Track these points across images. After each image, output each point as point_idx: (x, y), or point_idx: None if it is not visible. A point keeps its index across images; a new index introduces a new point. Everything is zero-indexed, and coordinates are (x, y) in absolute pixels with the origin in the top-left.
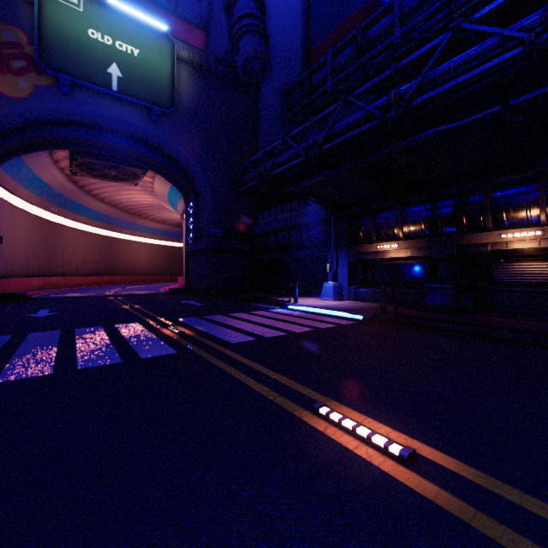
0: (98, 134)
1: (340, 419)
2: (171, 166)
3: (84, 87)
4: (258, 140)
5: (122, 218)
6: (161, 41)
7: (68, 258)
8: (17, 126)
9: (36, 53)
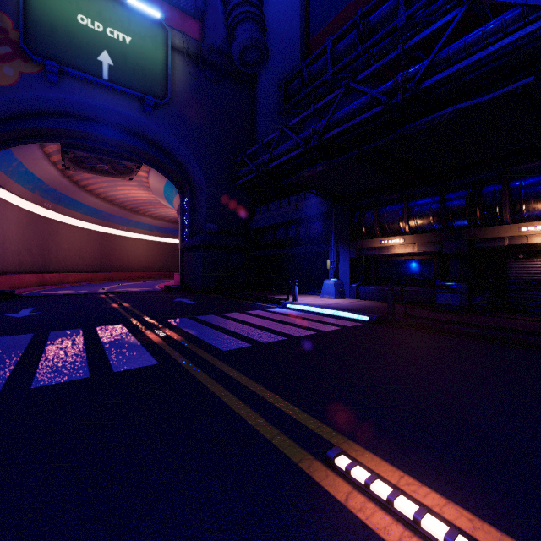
0: (90, 125)
1: (367, 482)
2: (166, 159)
3: (73, 76)
4: (255, 133)
5: (119, 214)
6: (154, 29)
7: (63, 254)
8: (3, 116)
9: (21, 38)
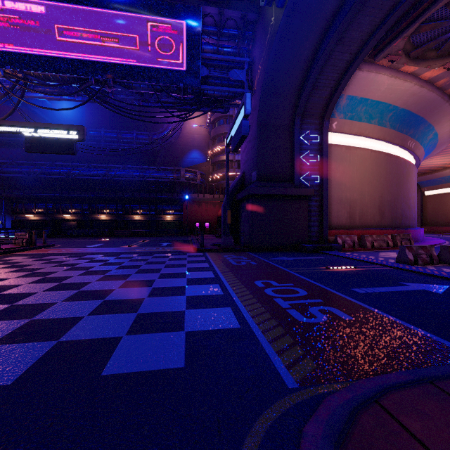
0: None
1: None
2: None
3: None
4: None
5: None
6: None
7: None
8: None
9: None
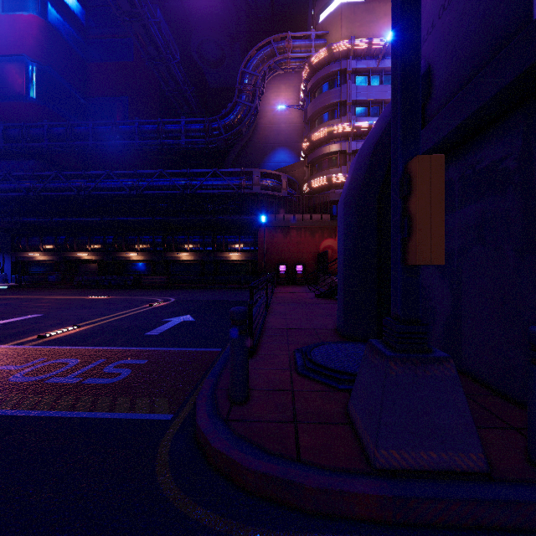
0: None
1: None
2: None
3: None
4: None
5: None
6: None
7: None
8: None
9: None
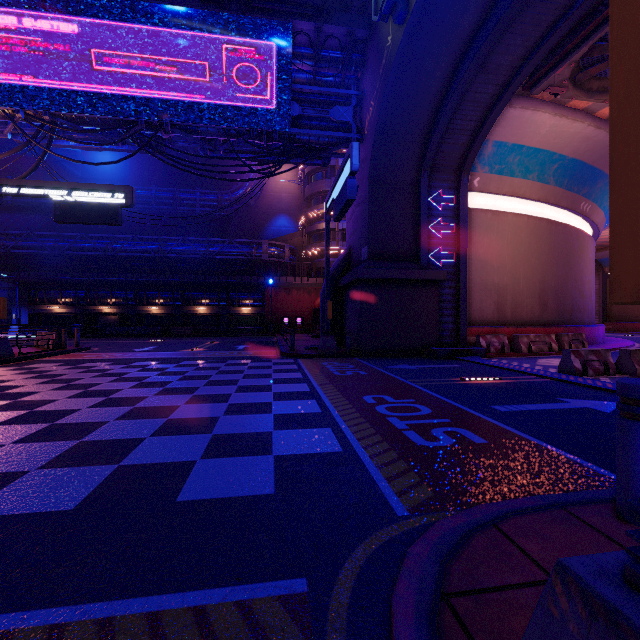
0: None
1: None
2: None
3: None
4: None
5: None
6: None
7: None
8: None
9: None
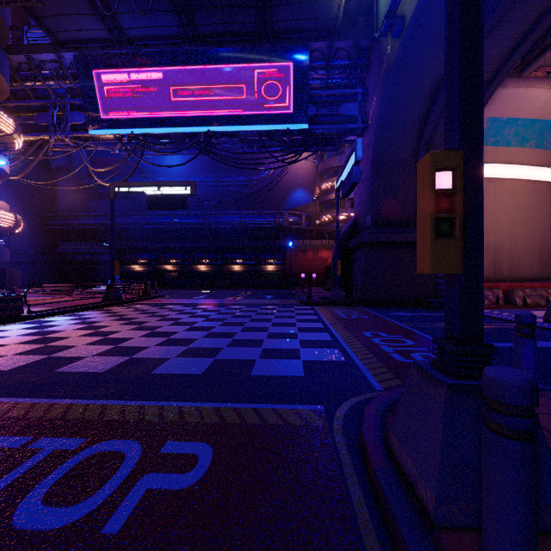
0: None
1: None
2: None
3: None
4: (56, 198)
5: None
6: None
7: None
8: None
9: None
